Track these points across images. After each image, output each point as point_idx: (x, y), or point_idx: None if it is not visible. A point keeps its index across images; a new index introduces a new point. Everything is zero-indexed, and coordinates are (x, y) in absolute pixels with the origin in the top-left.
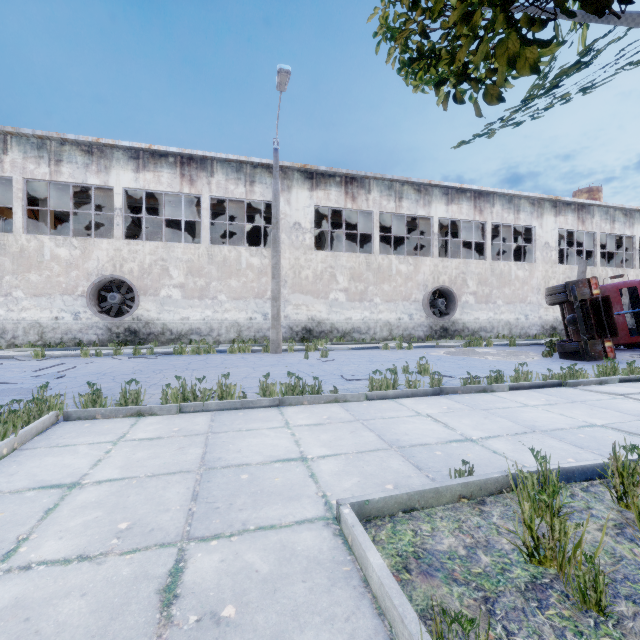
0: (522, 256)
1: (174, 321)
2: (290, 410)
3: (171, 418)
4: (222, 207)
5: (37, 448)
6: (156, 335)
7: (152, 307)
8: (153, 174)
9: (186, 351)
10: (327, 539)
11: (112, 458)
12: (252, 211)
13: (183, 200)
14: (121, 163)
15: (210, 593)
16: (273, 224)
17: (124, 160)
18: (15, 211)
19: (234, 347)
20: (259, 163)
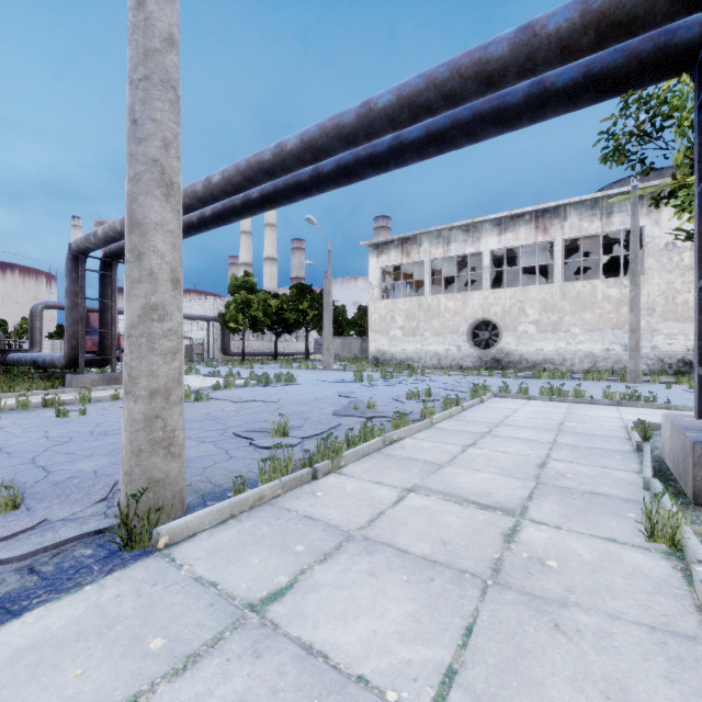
0: None
1: (529, 352)
2: (624, 408)
3: (546, 402)
4: (575, 242)
5: (493, 402)
6: (514, 363)
7: (511, 341)
8: (512, 233)
9: (542, 376)
10: (618, 428)
11: (525, 407)
12: (610, 239)
13: (537, 248)
14: (488, 232)
15: (573, 426)
16: (630, 259)
17: (490, 229)
18: (425, 282)
19: (587, 375)
20: (617, 193)
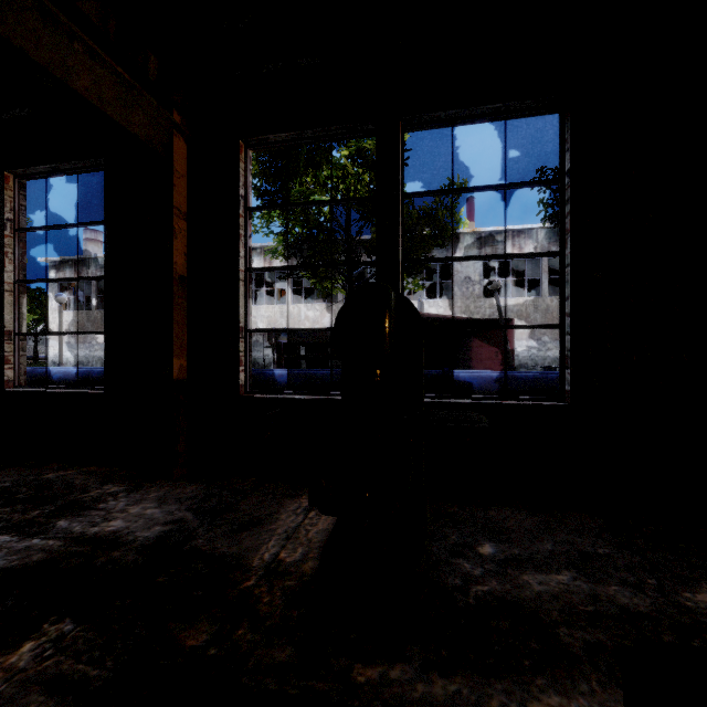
0: (438, 293)
1: None
2: None
3: None
4: None
5: None
6: None
7: None
8: None
9: None
10: None
11: None
12: None
13: None
14: None
15: None
16: None
17: None
18: (93, 298)
19: None
20: None
